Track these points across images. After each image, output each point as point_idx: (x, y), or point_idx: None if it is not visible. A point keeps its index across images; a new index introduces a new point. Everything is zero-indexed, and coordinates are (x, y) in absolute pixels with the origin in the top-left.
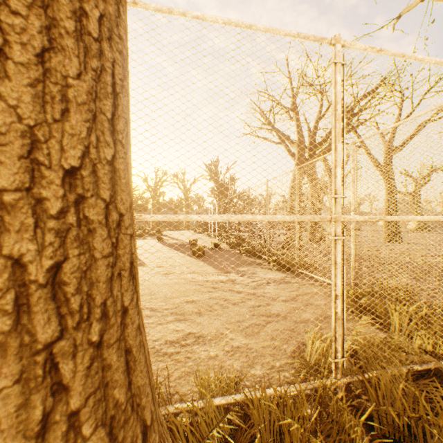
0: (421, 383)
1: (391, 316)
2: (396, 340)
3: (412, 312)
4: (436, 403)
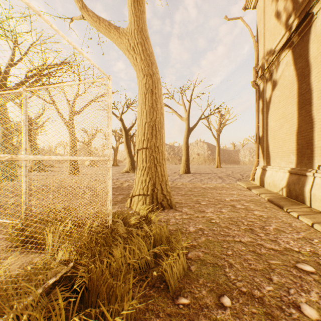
0: (54, 293)
1: (47, 238)
2: (47, 259)
3: (62, 229)
4: (53, 313)
